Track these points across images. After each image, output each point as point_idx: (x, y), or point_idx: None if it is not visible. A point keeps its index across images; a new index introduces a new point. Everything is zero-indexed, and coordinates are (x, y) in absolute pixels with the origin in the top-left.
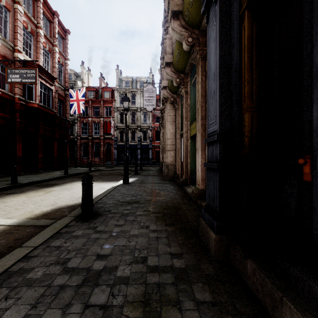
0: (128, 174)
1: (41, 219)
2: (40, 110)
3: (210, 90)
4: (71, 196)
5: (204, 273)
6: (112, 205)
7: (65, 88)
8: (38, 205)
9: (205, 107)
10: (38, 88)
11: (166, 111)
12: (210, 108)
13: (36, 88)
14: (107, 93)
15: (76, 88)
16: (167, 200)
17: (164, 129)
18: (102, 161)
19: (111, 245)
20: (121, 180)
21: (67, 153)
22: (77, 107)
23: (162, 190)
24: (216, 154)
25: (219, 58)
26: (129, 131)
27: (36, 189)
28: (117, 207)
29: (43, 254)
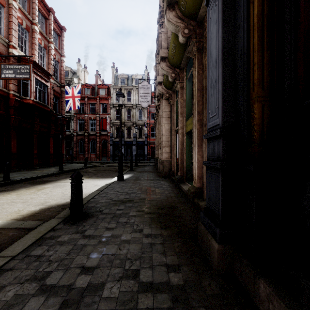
0: (124, 170)
1: (28, 221)
2: (35, 106)
3: (210, 80)
4: (63, 193)
5: (206, 292)
6: (104, 204)
7: (61, 85)
8: (27, 205)
9: (202, 102)
10: (33, 84)
11: (161, 107)
12: (211, 99)
13: (31, 84)
14: (103, 90)
15: (72, 85)
16: (162, 198)
17: (159, 126)
18: (98, 157)
19: (99, 253)
20: (116, 177)
21: (63, 149)
22: (72, 104)
23: (157, 187)
24: (219, 151)
25: (222, 42)
26: (125, 127)
27: (28, 186)
28: (109, 207)
29: (20, 266)
